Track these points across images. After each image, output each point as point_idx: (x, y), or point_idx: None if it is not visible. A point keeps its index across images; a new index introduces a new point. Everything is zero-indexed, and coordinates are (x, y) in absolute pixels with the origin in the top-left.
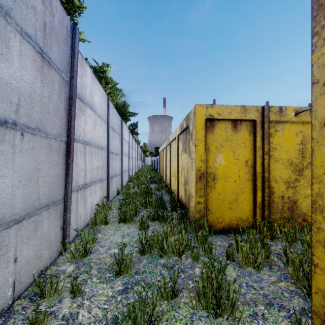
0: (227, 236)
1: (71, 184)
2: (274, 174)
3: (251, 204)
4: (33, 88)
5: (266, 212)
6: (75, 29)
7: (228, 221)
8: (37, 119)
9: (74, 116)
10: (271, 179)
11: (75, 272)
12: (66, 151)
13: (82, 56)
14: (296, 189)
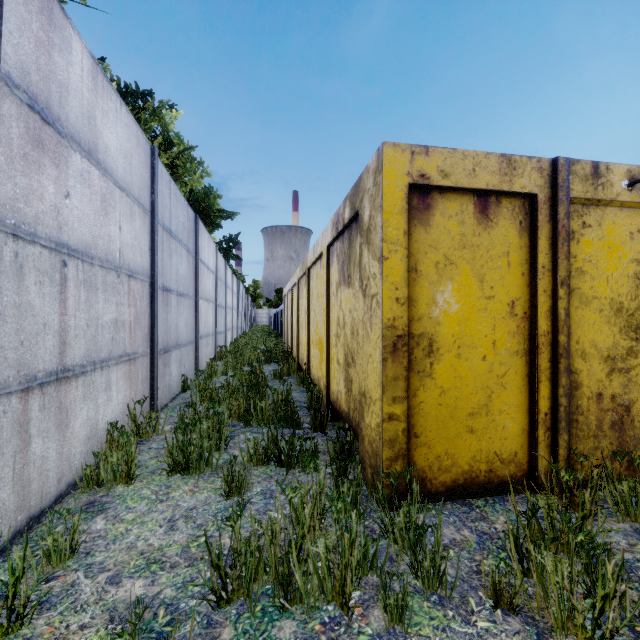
0: (466, 508)
1: None
2: (580, 337)
3: (523, 416)
4: None
5: (563, 437)
6: None
7: (466, 465)
8: None
9: None
10: (573, 350)
11: None
12: None
13: None
14: (630, 374)
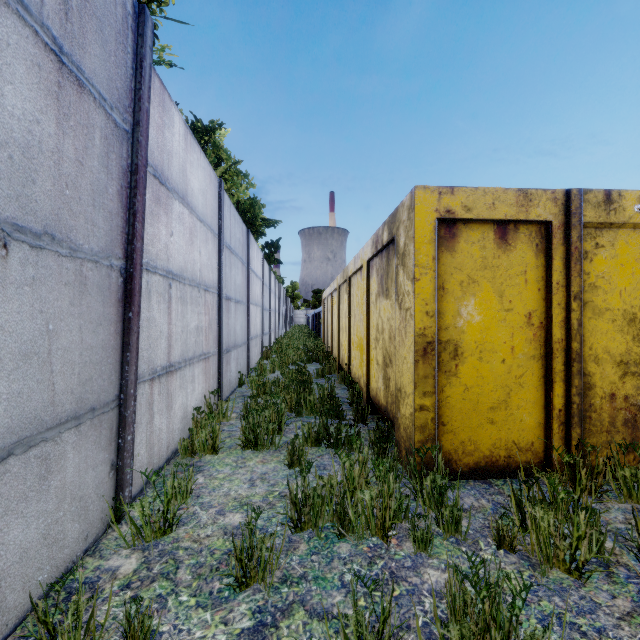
0: (486, 485)
1: (136, 365)
2: (593, 344)
3: (539, 412)
4: (34, 133)
5: (576, 431)
6: (145, 14)
7: (487, 450)
8: (48, 210)
9: (142, 213)
10: (586, 356)
11: (141, 576)
12: (123, 290)
13: (161, 84)
14: None
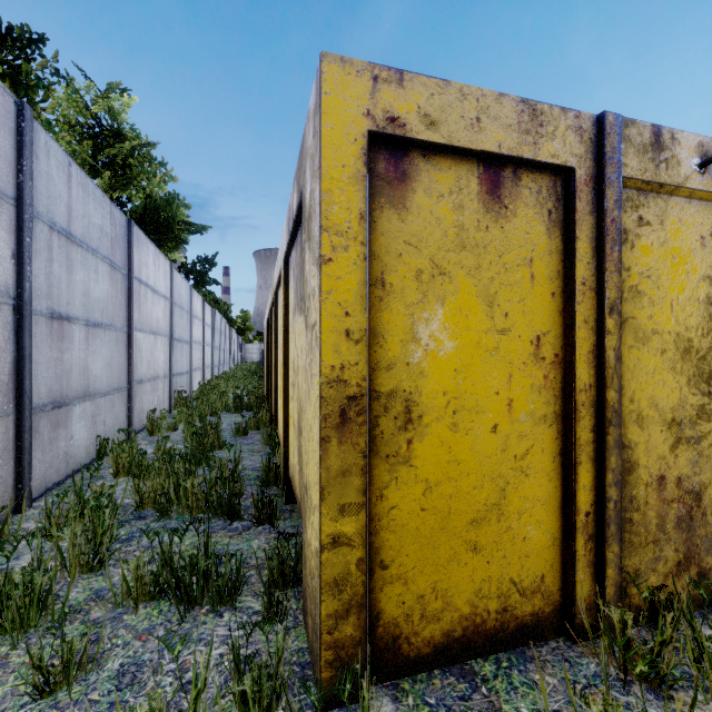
0: (465, 686)
1: None
2: (635, 392)
3: (553, 518)
4: None
5: (613, 549)
6: None
7: (466, 605)
8: None
9: None
10: (625, 413)
11: None
12: None
13: None
14: (701, 446)
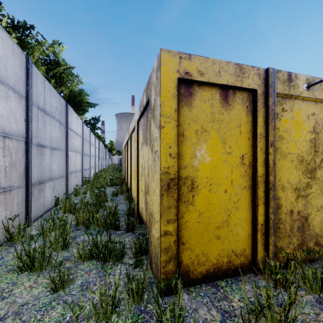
0: (214, 289)
1: None
2: (281, 177)
3: (248, 226)
4: None
5: (272, 238)
6: None
7: (215, 259)
8: None
9: None
10: (277, 185)
11: None
12: None
13: None
14: (307, 198)
